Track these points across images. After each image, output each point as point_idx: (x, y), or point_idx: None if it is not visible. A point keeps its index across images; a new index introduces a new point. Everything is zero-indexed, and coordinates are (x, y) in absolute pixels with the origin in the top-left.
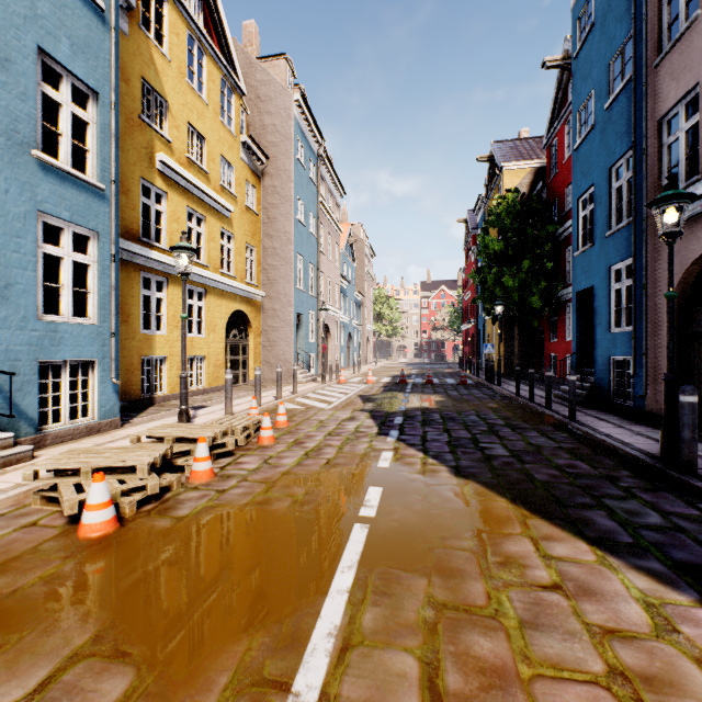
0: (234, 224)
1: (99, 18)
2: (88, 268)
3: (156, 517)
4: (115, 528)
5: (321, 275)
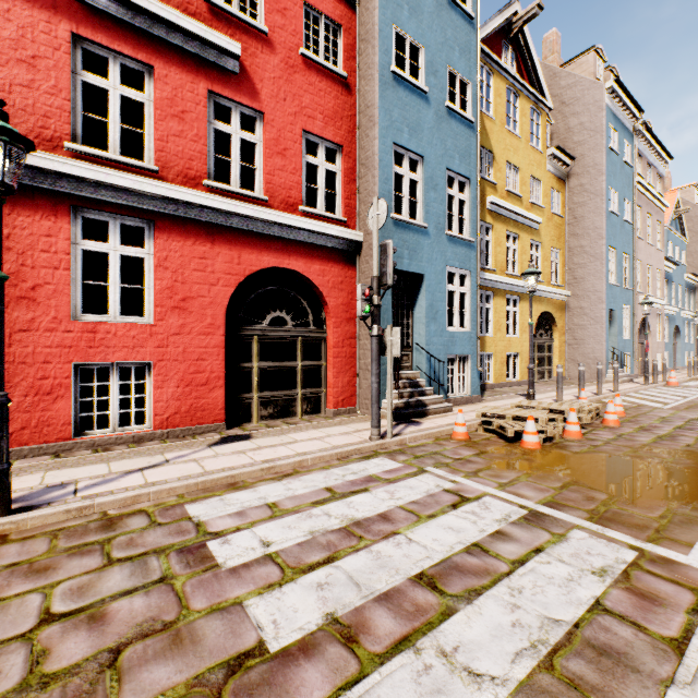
0: (541, 233)
1: (470, 129)
2: (464, 295)
3: (557, 449)
4: (539, 447)
5: (637, 264)
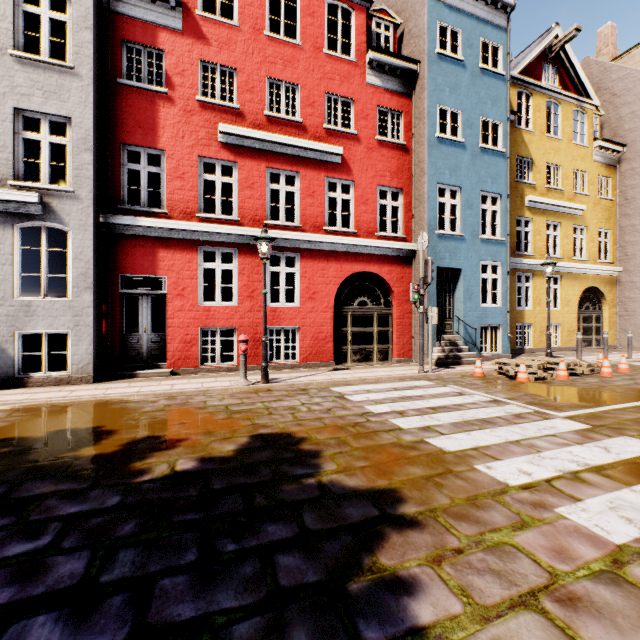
0: (585, 218)
1: (501, 157)
2: (496, 280)
3: (542, 383)
4: (528, 381)
5: None
